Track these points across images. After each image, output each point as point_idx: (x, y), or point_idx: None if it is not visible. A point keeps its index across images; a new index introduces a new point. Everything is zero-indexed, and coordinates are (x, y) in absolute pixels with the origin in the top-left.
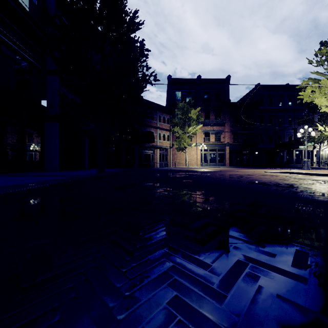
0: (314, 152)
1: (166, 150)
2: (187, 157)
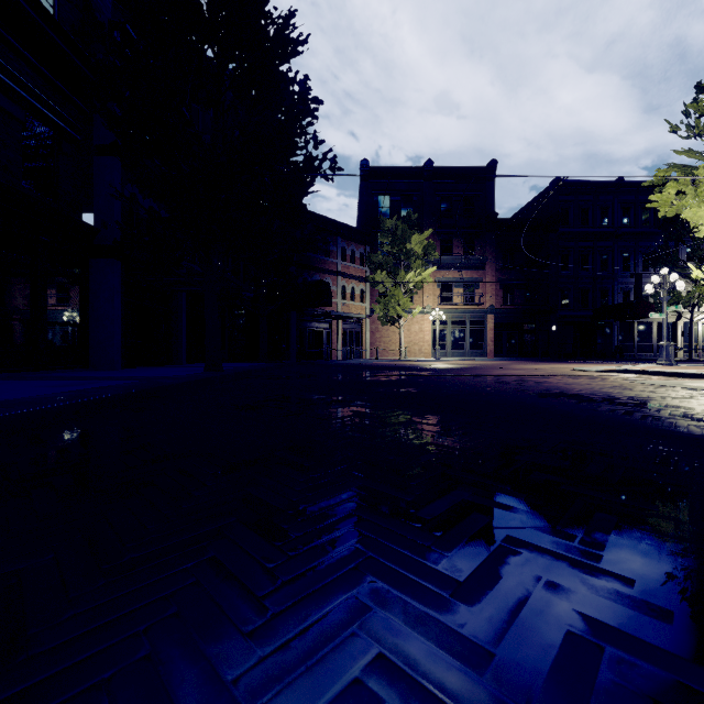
0: (680, 328)
1: (357, 322)
2: (404, 337)
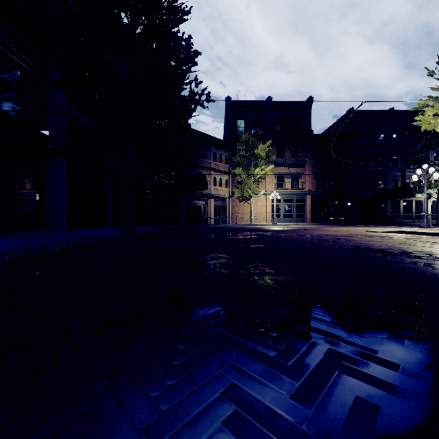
0: (430, 204)
1: (223, 200)
2: (253, 209)
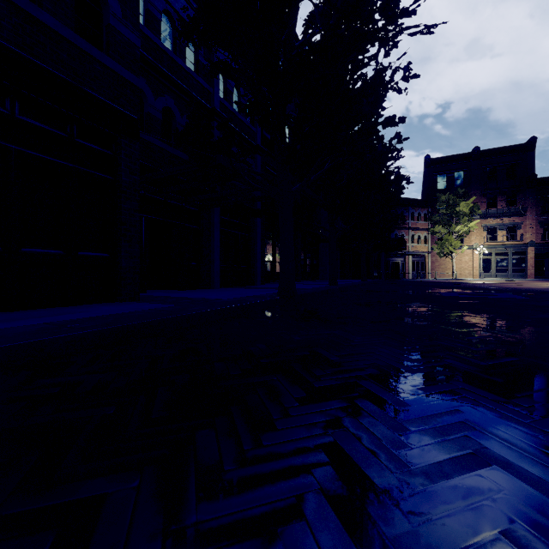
0: None
1: (422, 256)
2: (456, 264)
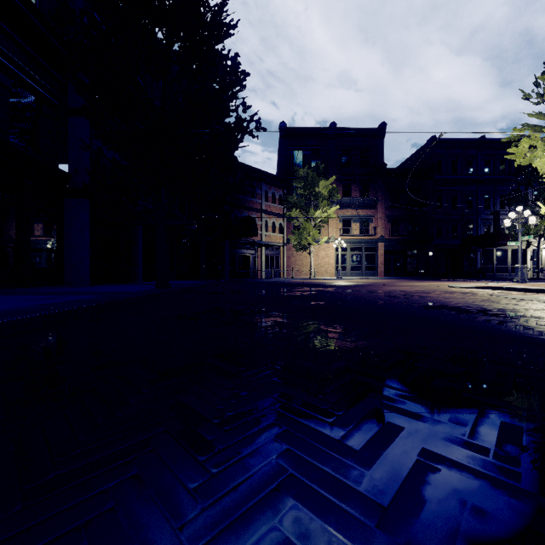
0: (529, 253)
1: (277, 249)
2: (313, 260)
